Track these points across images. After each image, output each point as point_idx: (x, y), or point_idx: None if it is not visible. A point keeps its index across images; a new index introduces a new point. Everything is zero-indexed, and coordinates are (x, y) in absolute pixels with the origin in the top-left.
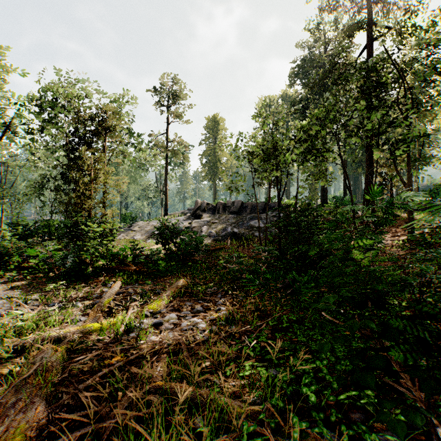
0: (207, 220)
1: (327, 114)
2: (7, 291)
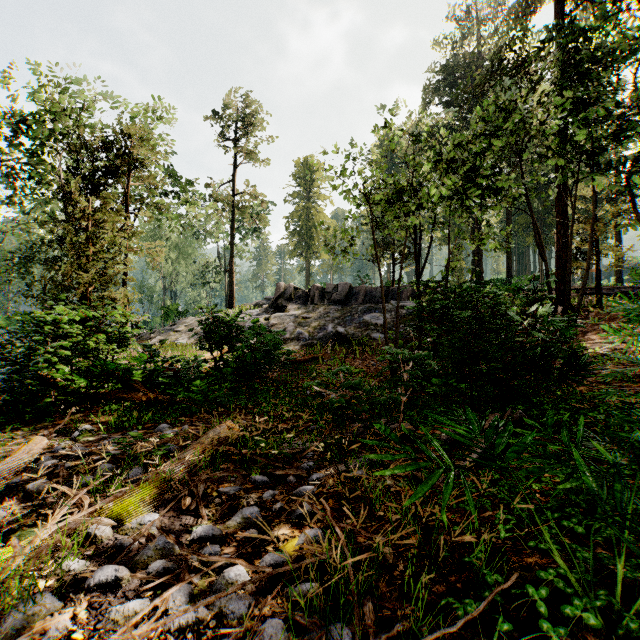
0: (294, 314)
1: (506, 116)
2: None
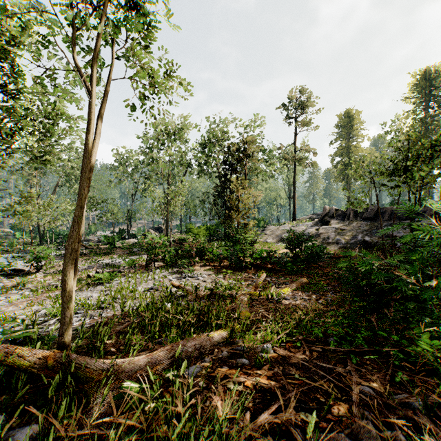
0: (334, 227)
1: None
2: (205, 271)
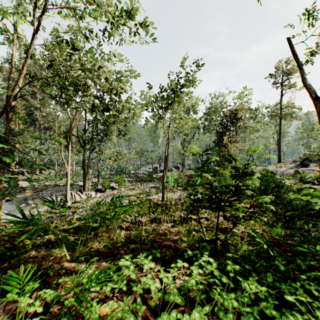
0: (311, 169)
1: None
2: None
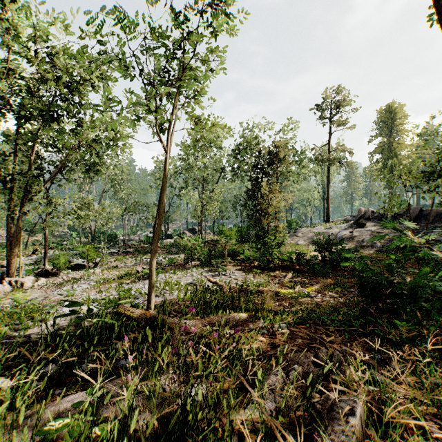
0: (370, 230)
1: None
2: (237, 270)
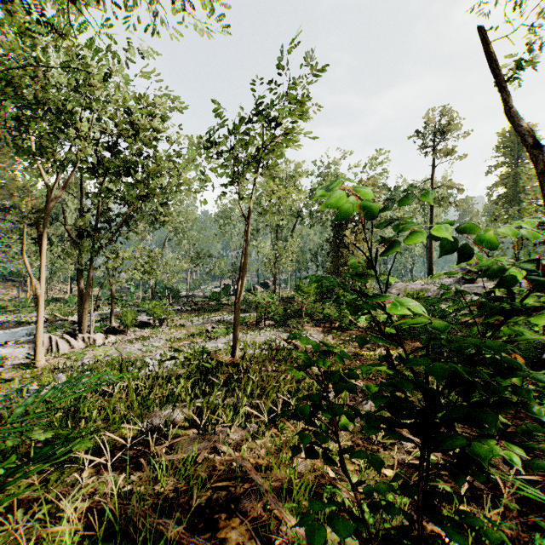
0: (481, 286)
1: None
2: (315, 331)
